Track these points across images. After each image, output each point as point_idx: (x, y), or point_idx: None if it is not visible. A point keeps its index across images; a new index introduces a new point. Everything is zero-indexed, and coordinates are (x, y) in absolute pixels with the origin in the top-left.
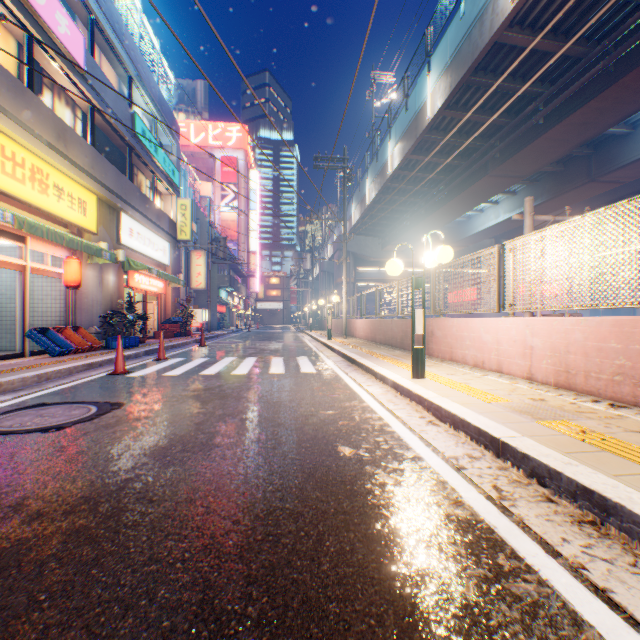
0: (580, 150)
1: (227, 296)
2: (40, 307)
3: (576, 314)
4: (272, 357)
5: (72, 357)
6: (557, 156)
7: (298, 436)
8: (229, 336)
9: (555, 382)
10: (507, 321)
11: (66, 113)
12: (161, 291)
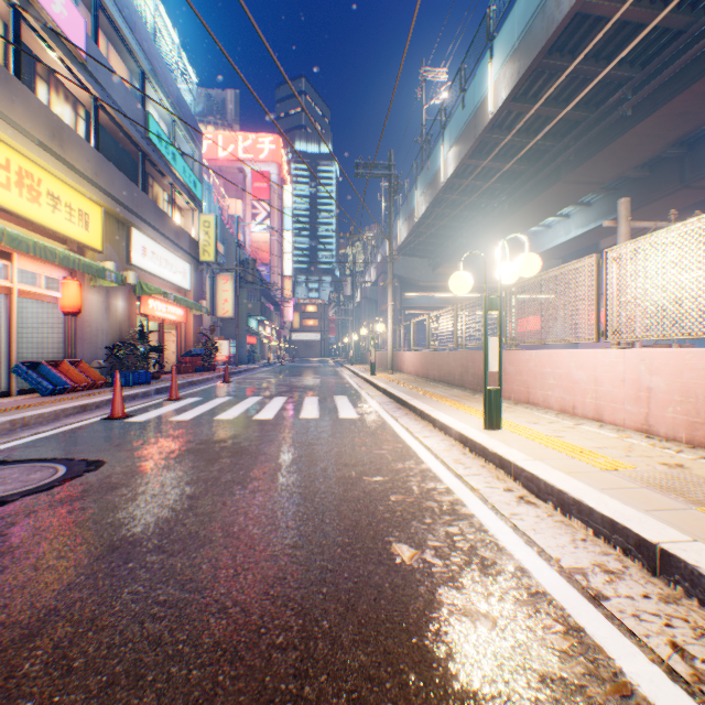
0: (671, 150)
1: (258, 326)
2: (35, 337)
3: (687, 345)
4: (305, 397)
5: (66, 397)
6: (646, 156)
7: (332, 522)
8: (259, 371)
9: (689, 438)
10: (610, 354)
11: (65, 110)
12: (181, 319)
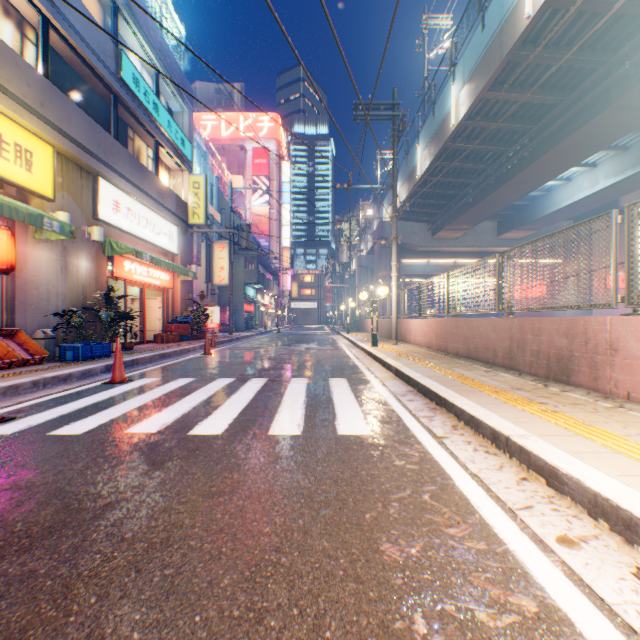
0: None
1: (255, 294)
2: None
3: None
4: (290, 379)
5: None
6: None
7: None
8: (252, 339)
9: None
10: None
11: (2, 25)
12: (166, 285)
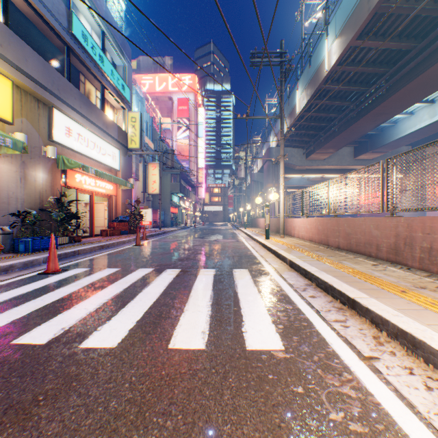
0: None
1: (179, 200)
2: None
3: None
4: (199, 270)
5: None
6: None
7: None
8: (175, 232)
9: None
10: None
11: None
12: (110, 193)
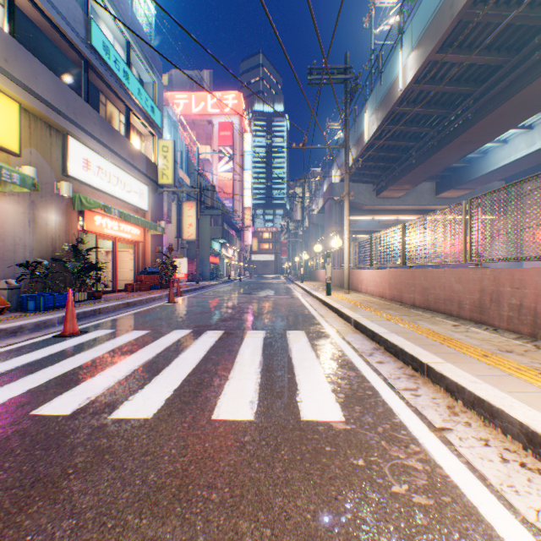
0: None
1: (220, 248)
2: None
3: None
4: (246, 332)
5: None
6: None
7: None
8: (216, 287)
9: None
10: None
11: None
12: (137, 238)
